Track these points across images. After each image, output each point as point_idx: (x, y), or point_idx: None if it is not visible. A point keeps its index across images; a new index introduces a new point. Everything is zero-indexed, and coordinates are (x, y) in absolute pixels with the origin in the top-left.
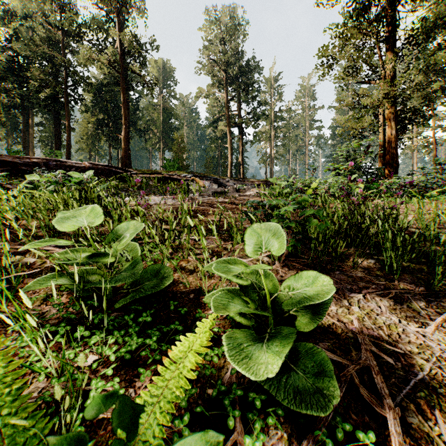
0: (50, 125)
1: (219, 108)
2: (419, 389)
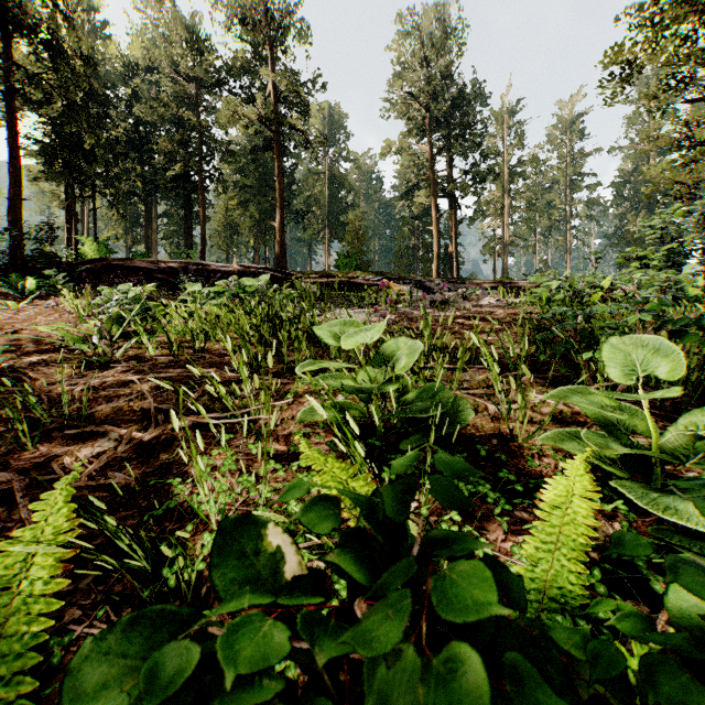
0: (176, 214)
1: (415, 169)
2: None
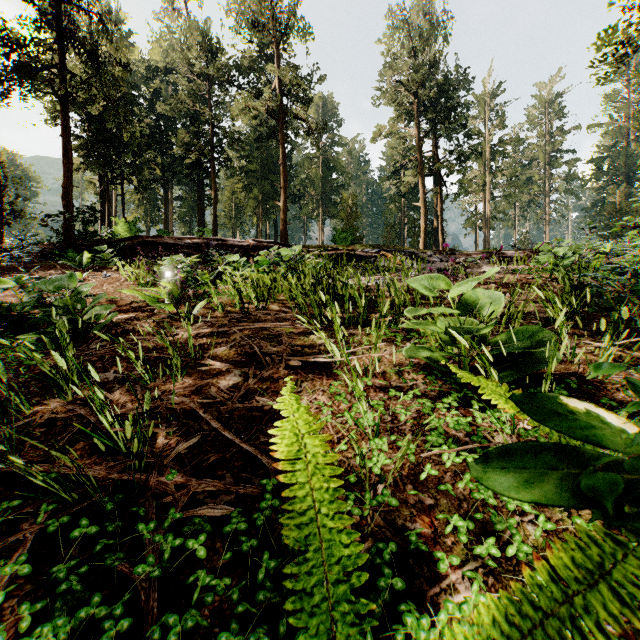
0: (189, 198)
1: (402, 151)
2: None
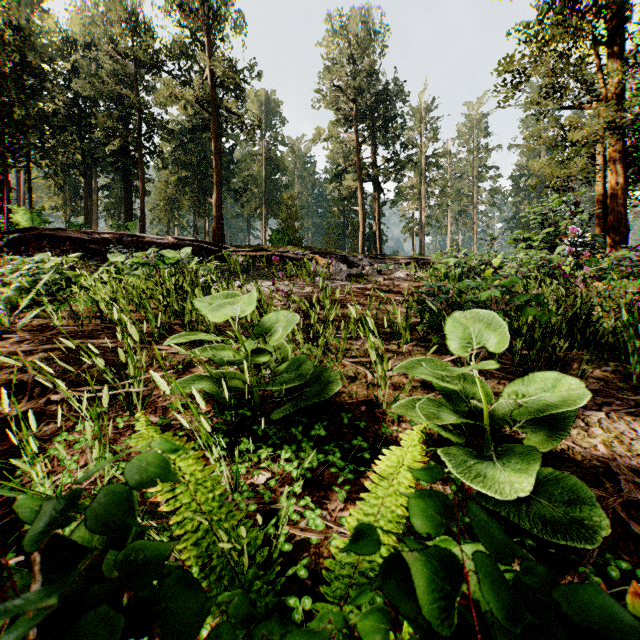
0: (117, 188)
1: (344, 155)
2: None
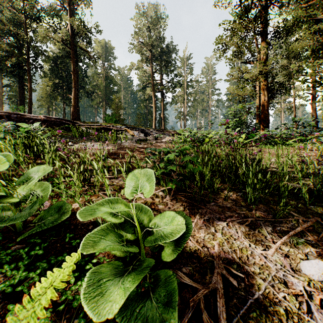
0: (16, 86)
1: (147, 78)
2: (253, 309)
